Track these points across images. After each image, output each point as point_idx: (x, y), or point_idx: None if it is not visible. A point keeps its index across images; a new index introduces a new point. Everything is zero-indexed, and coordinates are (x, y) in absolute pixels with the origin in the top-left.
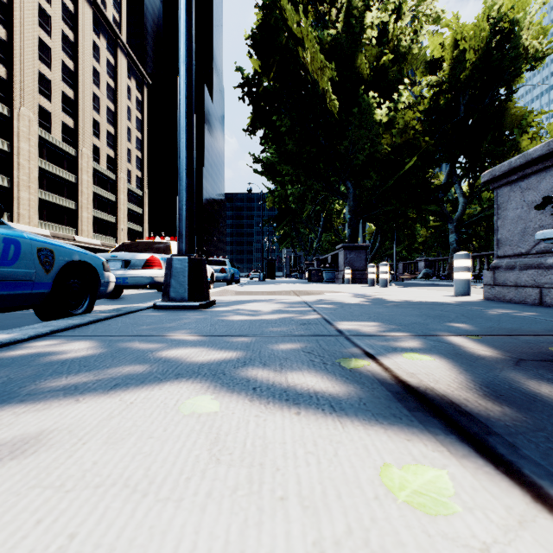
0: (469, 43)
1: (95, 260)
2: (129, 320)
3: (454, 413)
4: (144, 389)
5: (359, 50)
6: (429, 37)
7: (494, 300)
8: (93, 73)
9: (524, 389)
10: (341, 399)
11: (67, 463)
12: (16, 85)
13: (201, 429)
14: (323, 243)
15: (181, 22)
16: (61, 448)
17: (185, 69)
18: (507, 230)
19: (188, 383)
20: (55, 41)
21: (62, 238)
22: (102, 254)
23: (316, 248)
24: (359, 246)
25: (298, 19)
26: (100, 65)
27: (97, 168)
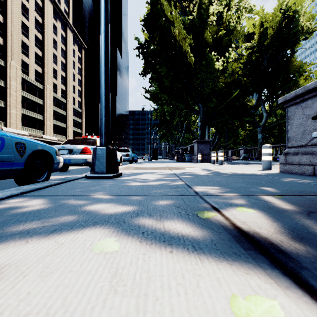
0: (269, 24)
1: (51, 149)
2: (69, 185)
3: (275, 251)
4: (72, 233)
5: (206, 28)
6: (246, 20)
7: (286, 172)
8: (53, 42)
9: (316, 233)
10: (199, 241)
11: (9, 293)
12: (9, 48)
13: (106, 265)
14: (185, 139)
15: (101, 8)
16: (8, 281)
17: (104, 36)
18: (294, 131)
19: (101, 228)
20: (31, 23)
21: (35, 136)
22: (56, 145)
23: (181, 142)
24: (206, 141)
25: (171, 10)
26: (57, 37)
27: (55, 96)
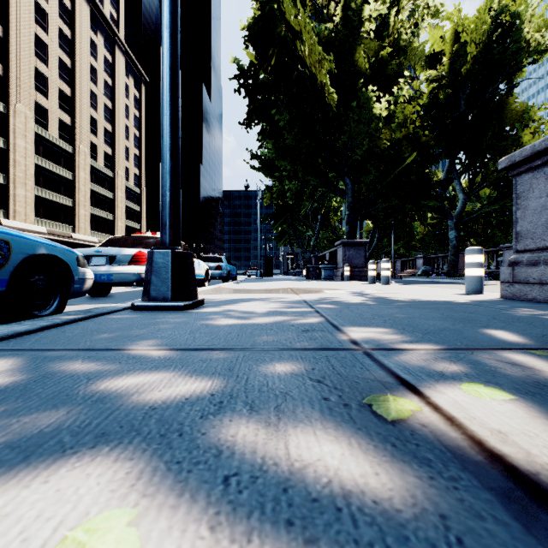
0: (470, 36)
1: (67, 254)
2: (92, 324)
3: None
4: (15, 480)
5: (357, 44)
6: (429, 31)
7: (513, 299)
8: (91, 71)
9: None
10: (403, 521)
11: None
12: (12, 81)
13: None
14: (321, 240)
15: None
16: None
17: (168, 36)
18: (529, 221)
19: (108, 460)
20: (52, 37)
21: (59, 235)
22: (85, 249)
23: (314, 245)
24: (359, 243)
25: (296, 12)
26: (98, 62)
27: (94, 165)
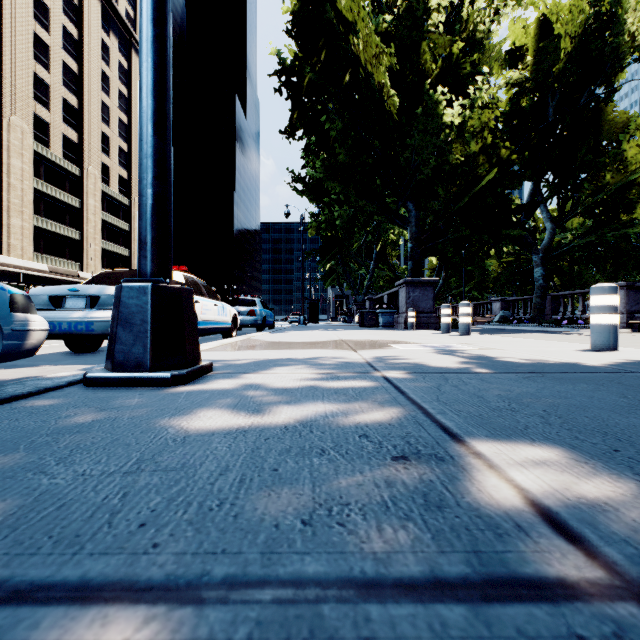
0: (562, 28)
1: None
2: None
3: None
4: None
5: (423, 37)
6: (510, 24)
7: None
8: (102, 78)
9: None
10: None
11: None
12: (6, 88)
13: None
14: (376, 280)
15: None
16: None
17: None
18: None
19: None
20: (55, 37)
21: (63, 273)
22: (57, 287)
23: (368, 286)
24: (426, 282)
25: (347, 1)
26: (110, 68)
27: (106, 190)
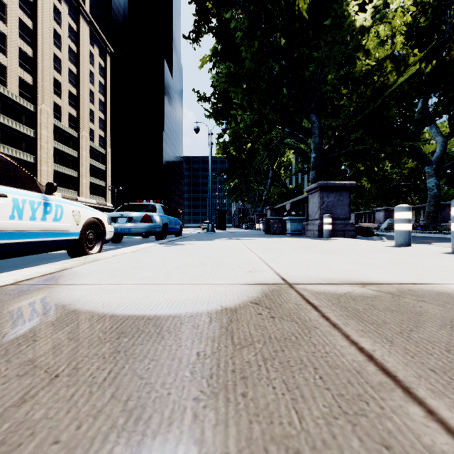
0: None
1: None
2: None
3: None
4: None
5: None
6: None
7: None
8: (54, 35)
9: None
10: None
11: None
12: None
13: None
14: (271, 195)
15: None
16: None
17: None
18: None
19: None
20: None
21: None
22: None
23: (265, 200)
24: (341, 186)
25: None
26: (61, 28)
27: (58, 124)
